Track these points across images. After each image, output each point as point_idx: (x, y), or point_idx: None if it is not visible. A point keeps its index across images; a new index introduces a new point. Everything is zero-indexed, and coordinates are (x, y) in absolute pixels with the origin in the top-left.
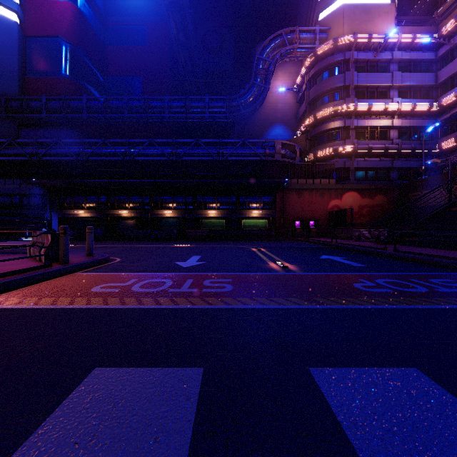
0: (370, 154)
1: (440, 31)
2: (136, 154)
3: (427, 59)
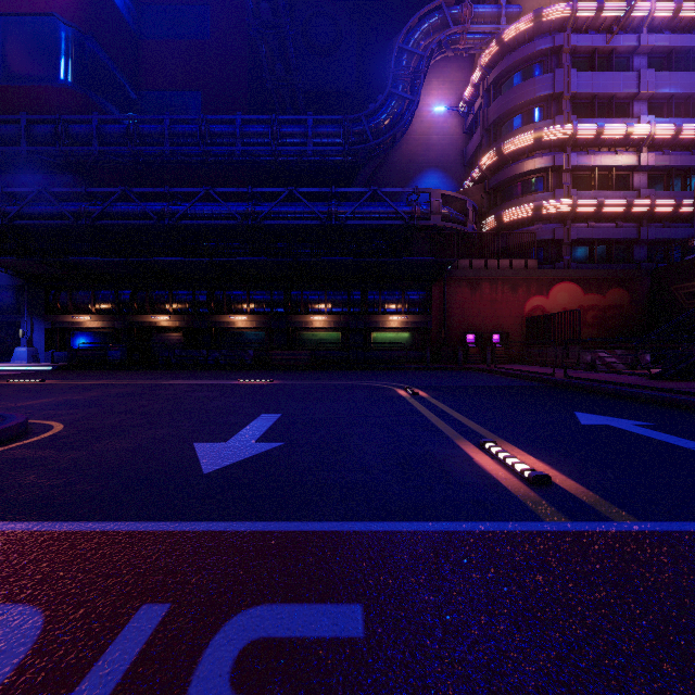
0: (598, 216)
1: None
2: (181, 214)
3: None
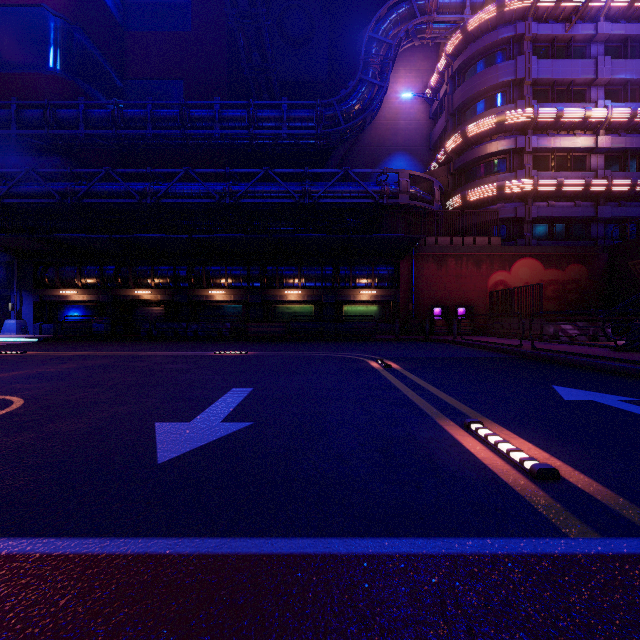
0: (558, 195)
1: None
2: (162, 193)
3: None
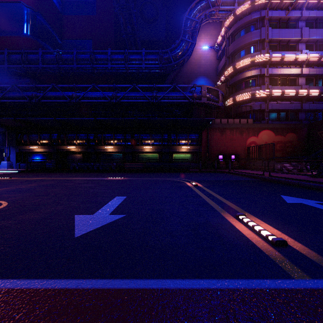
0: (282, 98)
1: None
2: (81, 97)
3: None
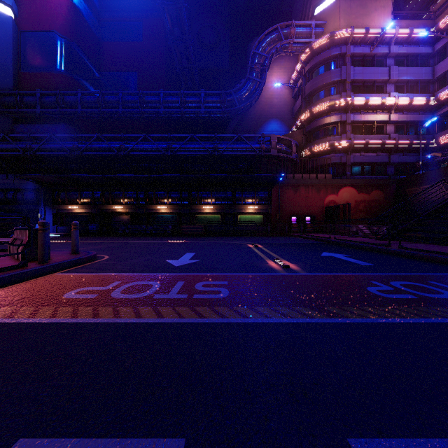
0: (366, 149)
1: (437, 24)
2: (130, 149)
3: (424, 53)
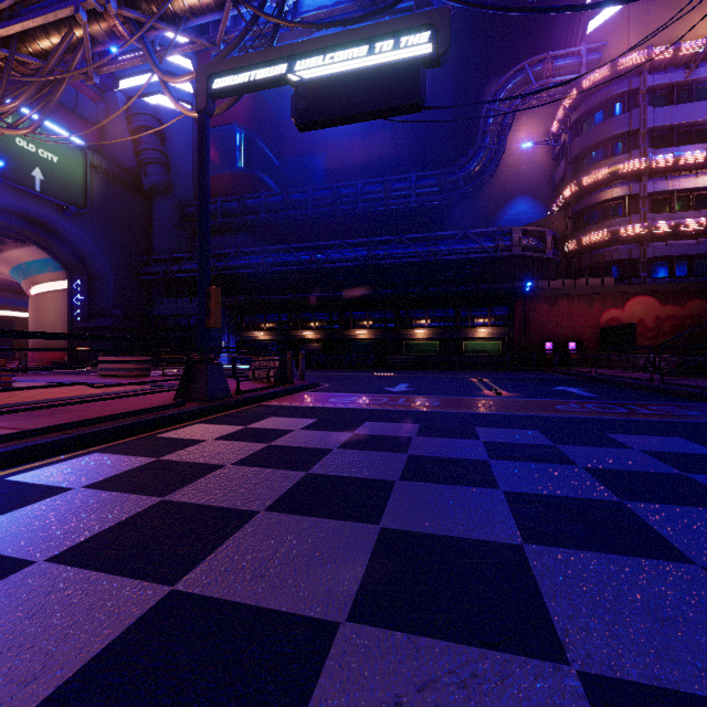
0: (677, 234)
1: None
2: (323, 261)
3: None
